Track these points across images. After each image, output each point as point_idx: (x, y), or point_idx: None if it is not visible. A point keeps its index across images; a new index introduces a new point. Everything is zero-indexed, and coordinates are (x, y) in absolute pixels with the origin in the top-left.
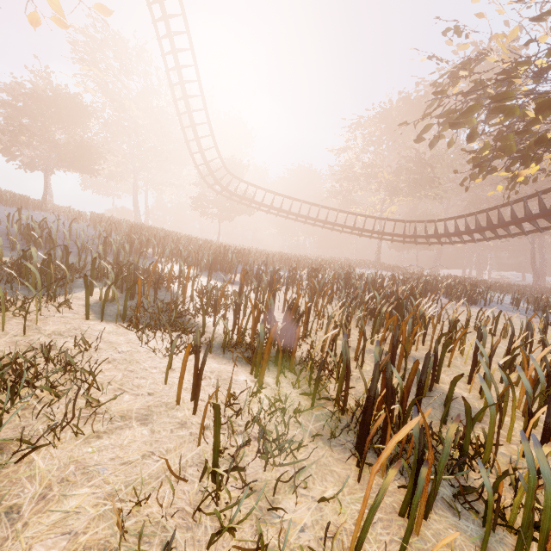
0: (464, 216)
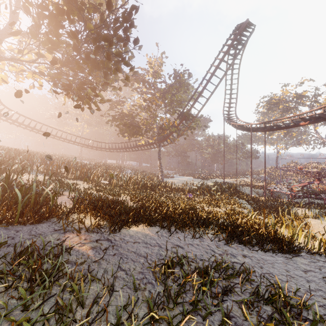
0: (118, 143)
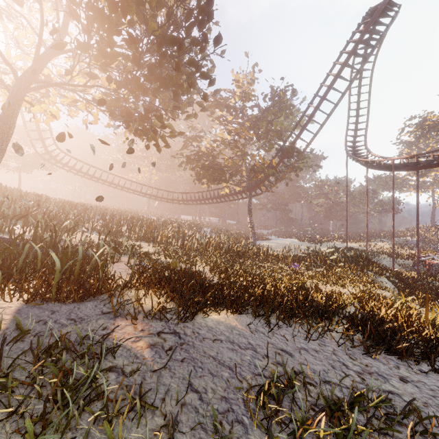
0: (194, 193)
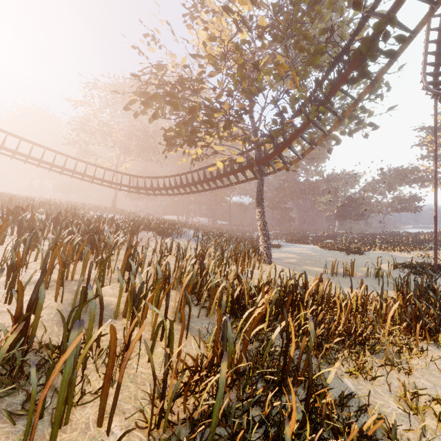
0: (168, 176)
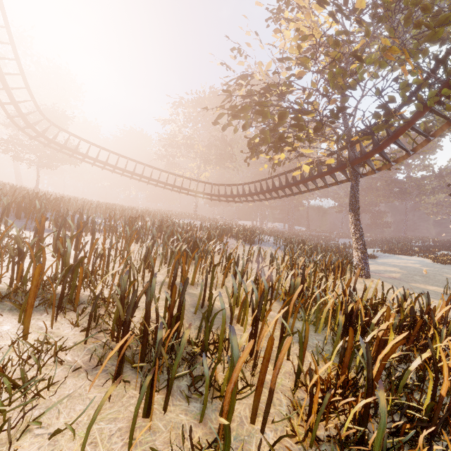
0: (248, 183)
